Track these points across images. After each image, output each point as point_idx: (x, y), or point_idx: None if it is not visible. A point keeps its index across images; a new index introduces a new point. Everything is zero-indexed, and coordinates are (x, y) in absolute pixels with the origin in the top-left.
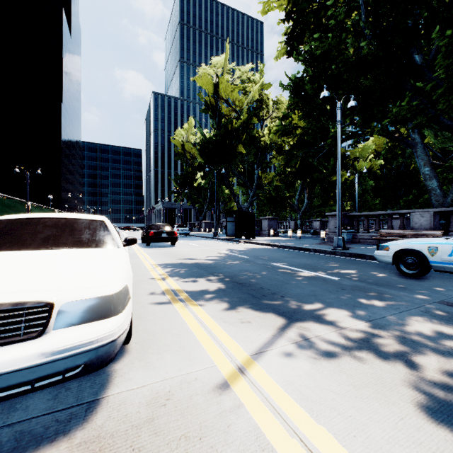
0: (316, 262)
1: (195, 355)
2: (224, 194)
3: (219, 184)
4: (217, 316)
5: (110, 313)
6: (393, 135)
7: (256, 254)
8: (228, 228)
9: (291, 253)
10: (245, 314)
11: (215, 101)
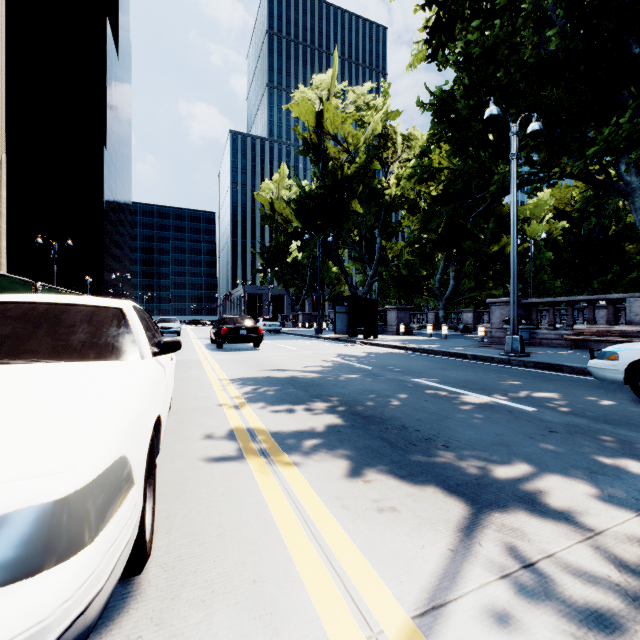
0: (483, 378)
1: (286, 613)
2: (330, 273)
3: (323, 259)
4: (330, 493)
5: (49, 555)
6: (595, 177)
7: (383, 362)
8: (337, 322)
9: (439, 362)
10: (384, 488)
11: (318, 138)
